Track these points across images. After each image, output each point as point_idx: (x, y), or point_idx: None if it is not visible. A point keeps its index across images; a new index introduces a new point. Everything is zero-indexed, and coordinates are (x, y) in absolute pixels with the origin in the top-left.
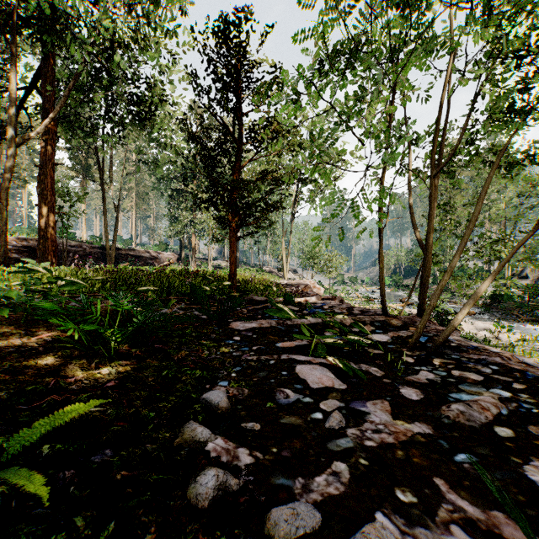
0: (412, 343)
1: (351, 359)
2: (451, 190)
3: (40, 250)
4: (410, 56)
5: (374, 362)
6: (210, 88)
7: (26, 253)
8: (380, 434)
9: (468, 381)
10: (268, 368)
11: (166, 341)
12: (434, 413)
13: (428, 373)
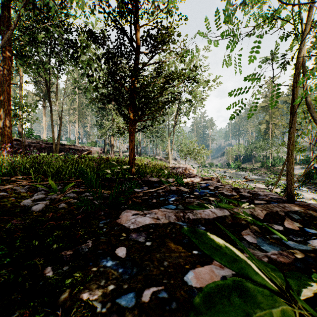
0: None
1: None
2: None
3: None
4: None
5: None
6: None
7: None
8: None
9: None
10: None
11: None
12: None
13: None
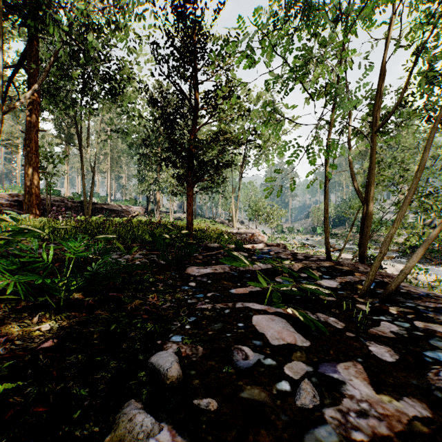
0: (364, 290)
1: (306, 307)
2: (385, 149)
3: (25, 204)
4: (367, 2)
5: (330, 311)
6: (169, 57)
7: (16, 207)
8: (367, 418)
9: (437, 335)
10: (223, 318)
11: (122, 288)
12: (419, 382)
13: (390, 324)
